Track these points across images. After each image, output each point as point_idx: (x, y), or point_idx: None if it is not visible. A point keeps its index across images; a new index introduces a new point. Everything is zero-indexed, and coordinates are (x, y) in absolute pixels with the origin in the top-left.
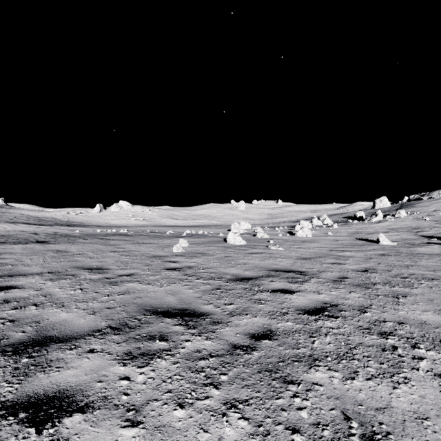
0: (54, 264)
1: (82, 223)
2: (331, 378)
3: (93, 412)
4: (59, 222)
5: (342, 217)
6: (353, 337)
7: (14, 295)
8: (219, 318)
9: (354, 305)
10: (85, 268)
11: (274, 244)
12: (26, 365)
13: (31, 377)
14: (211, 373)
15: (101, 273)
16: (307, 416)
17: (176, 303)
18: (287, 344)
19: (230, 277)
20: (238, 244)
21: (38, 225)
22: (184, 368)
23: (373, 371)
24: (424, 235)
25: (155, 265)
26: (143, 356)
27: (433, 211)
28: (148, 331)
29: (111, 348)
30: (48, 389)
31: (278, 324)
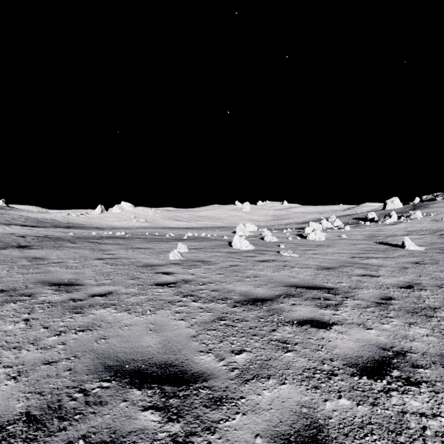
0: (17, 277)
1: (82, 225)
2: None
3: None
4: (58, 224)
5: (352, 218)
6: None
7: None
8: (223, 386)
9: (430, 353)
10: (52, 283)
11: (285, 249)
12: None
13: None
14: None
15: (69, 292)
16: None
17: (157, 350)
18: None
19: (238, 297)
20: (244, 249)
21: (33, 227)
22: None
23: None
24: None
25: (143, 278)
26: None
27: None
28: (91, 430)
29: None
30: None
31: (326, 405)
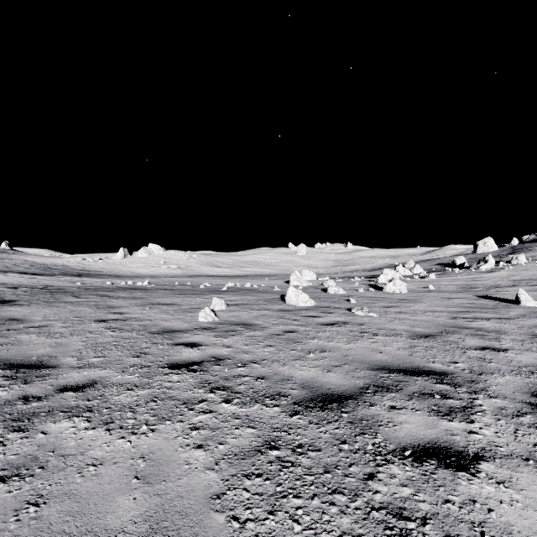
0: None
1: (99, 272)
2: None
3: None
4: (69, 271)
5: (435, 264)
6: None
7: None
8: None
9: None
10: (10, 364)
11: (358, 305)
12: None
13: None
14: None
15: (27, 382)
16: None
17: None
18: None
19: (298, 392)
20: (302, 305)
21: (35, 275)
22: None
23: None
24: None
25: (153, 355)
26: None
27: None
28: None
29: None
30: None
31: None
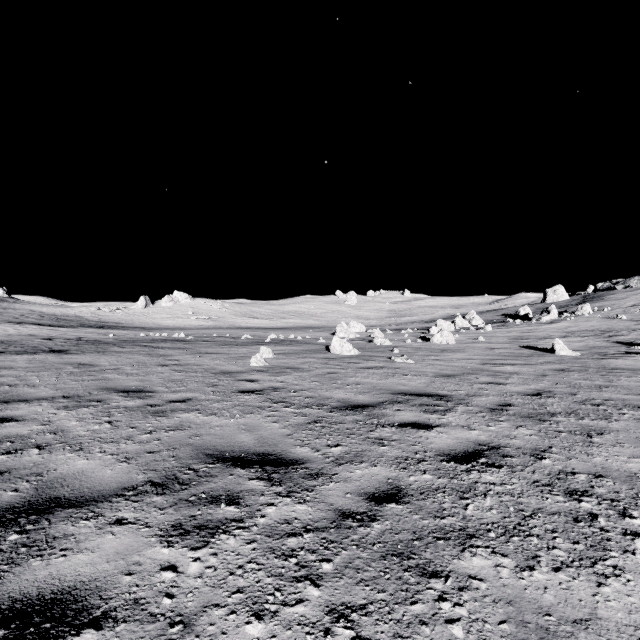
0: (73, 384)
1: (119, 324)
2: (498, 568)
3: (114, 627)
4: (86, 323)
5: (499, 315)
6: (528, 499)
7: (8, 431)
8: (319, 467)
9: (525, 447)
10: (118, 390)
11: (400, 354)
12: (14, 546)
13: (19, 567)
14: (306, 559)
15: (142, 398)
16: (463, 634)
17: (254, 444)
18: (425, 510)
19: (335, 404)
20: (346, 354)
21: (54, 327)
22: (263, 550)
23: (562, 555)
24: (620, 341)
25: (223, 386)
26: (200, 530)
27: (631, 307)
28: (209, 489)
29: (151, 517)
30: (45, 587)
31: (410, 478)
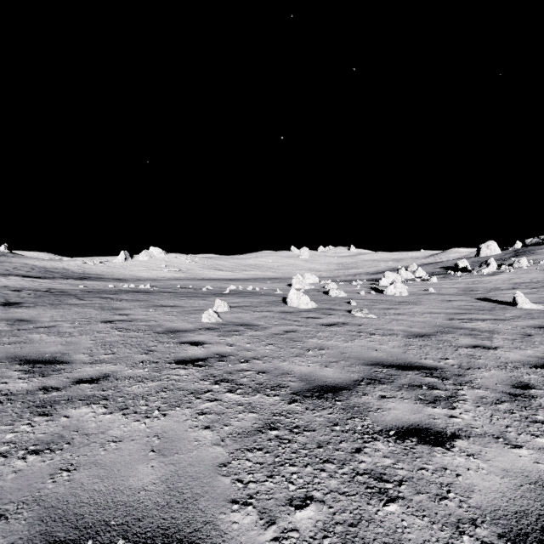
0: None
1: (100, 275)
2: None
3: None
4: (70, 275)
5: (438, 267)
6: None
7: None
8: None
9: None
10: (26, 360)
11: (358, 307)
12: None
13: None
14: None
15: (44, 375)
16: None
17: (156, 499)
18: None
19: (297, 384)
20: (303, 307)
21: (36, 278)
22: None
23: None
24: None
25: (160, 352)
26: None
27: None
28: None
29: None
30: None
31: None
